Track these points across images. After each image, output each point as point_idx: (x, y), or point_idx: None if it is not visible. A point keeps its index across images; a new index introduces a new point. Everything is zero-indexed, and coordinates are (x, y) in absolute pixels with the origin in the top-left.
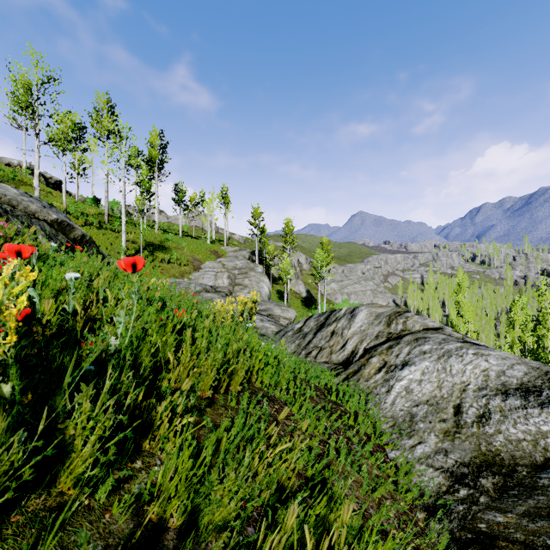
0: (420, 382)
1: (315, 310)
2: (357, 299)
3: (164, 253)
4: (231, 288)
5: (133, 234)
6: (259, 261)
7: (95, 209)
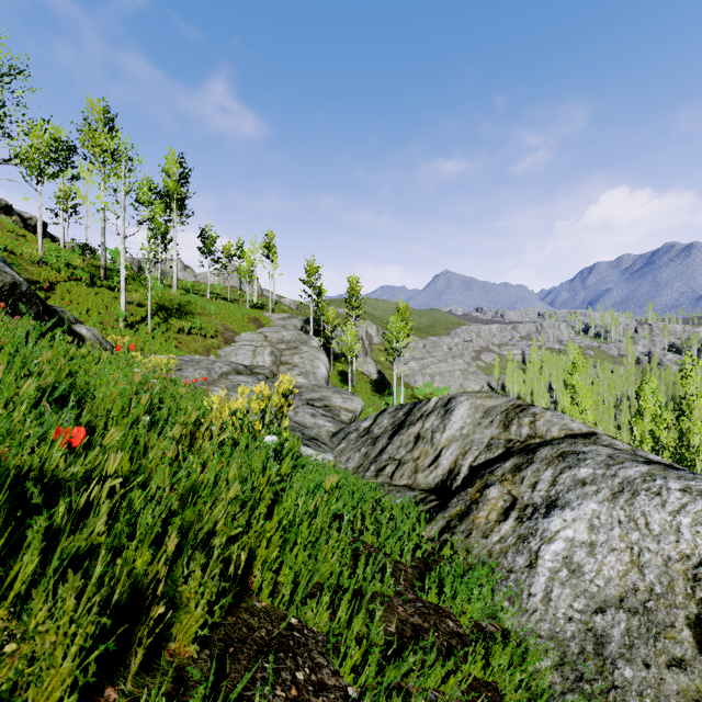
0: (592, 549)
1: (389, 397)
2: (442, 382)
3: (183, 321)
4: (275, 368)
5: (140, 294)
6: (316, 332)
7: (88, 259)
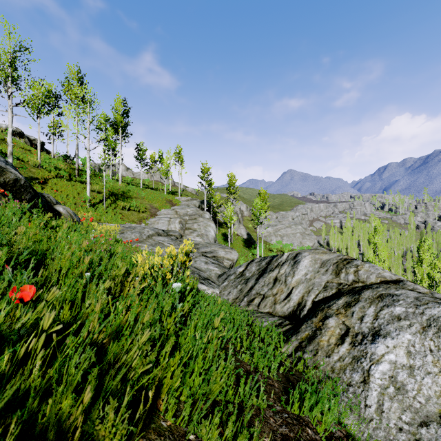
0: (412, 371)
1: (254, 250)
2: (288, 240)
3: (125, 202)
4: (182, 232)
5: (99, 185)
6: (208, 209)
7: (68, 164)
